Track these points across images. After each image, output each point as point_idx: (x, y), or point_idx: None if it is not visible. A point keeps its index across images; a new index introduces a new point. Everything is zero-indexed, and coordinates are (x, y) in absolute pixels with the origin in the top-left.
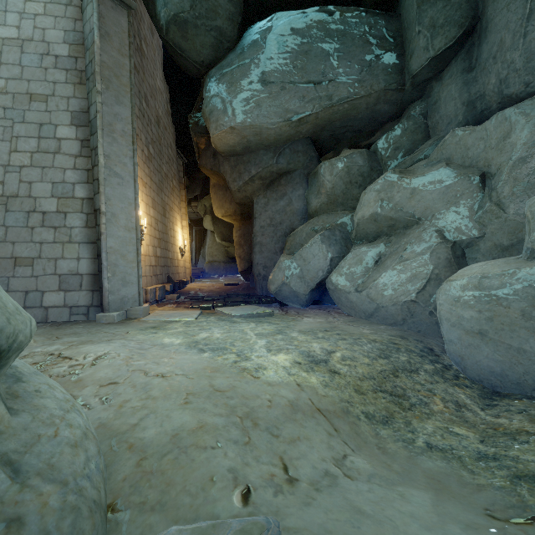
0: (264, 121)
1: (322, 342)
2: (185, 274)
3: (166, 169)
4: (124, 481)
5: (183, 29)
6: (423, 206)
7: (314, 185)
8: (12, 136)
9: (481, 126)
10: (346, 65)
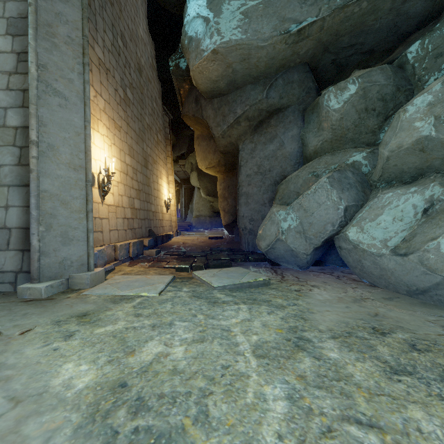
0: (254, 37)
1: (423, 398)
2: (170, 228)
3: (150, 121)
4: None
5: None
6: None
7: (312, 121)
8: None
9: None
10: None
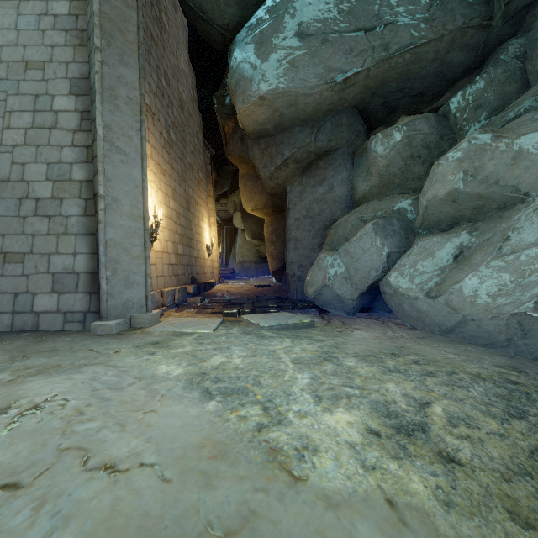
0: (301, 85)
1: (400, 380)
2: (212, 275)
3: (191, 159)
4: None
5: None
6: (534, 174)
7: (362, 165)
8: (5, 111)
9: None
10: (408, 1)
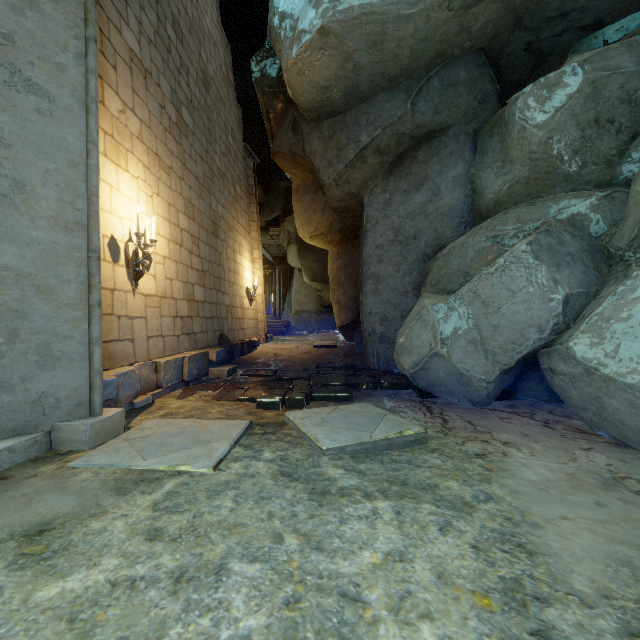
0: None
1: None
2: (256, 330)
3: (222, 163)
4: None
5: None
6: None
7: (492, 150)
8: None
9: None
10: None
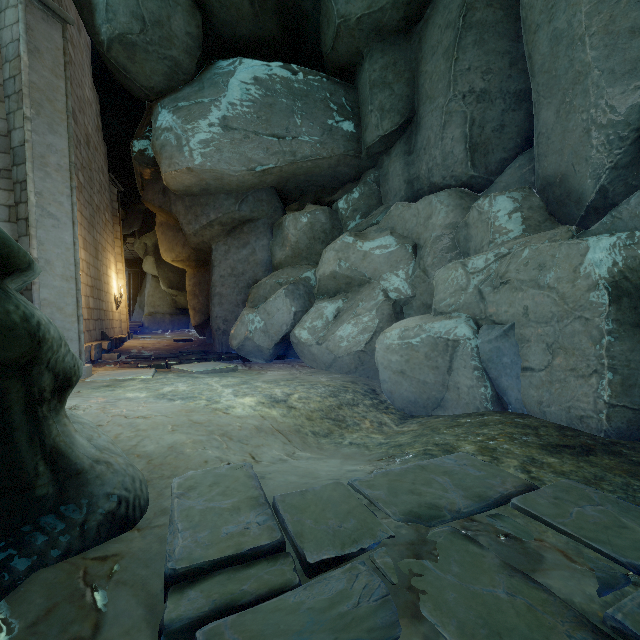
0: (226, 167)
1: (283, 388)
2: (120, 329)
3: (98, 199)
4: (142, 470)
5: (130, 51)
6: (373, 267)
7: (279, 236)
8: None
9: (415, 205)
10: (309, 125)
